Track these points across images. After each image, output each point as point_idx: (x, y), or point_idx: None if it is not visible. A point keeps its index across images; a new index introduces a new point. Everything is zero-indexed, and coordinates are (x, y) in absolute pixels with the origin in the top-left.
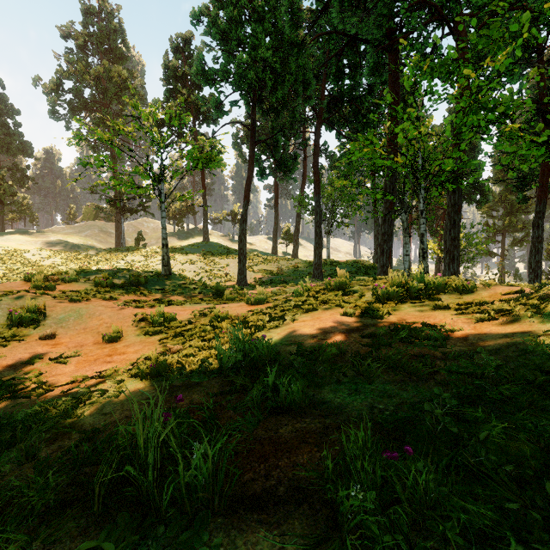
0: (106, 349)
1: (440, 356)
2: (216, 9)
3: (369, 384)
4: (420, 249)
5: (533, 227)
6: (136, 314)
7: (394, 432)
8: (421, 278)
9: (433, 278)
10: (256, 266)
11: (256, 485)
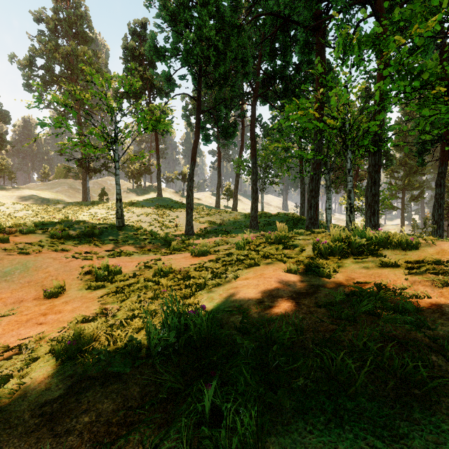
0: (43, 306)
1: (429, 343)
2: None
3: (350, 401)
4: (348, 204)
5: (436, 185)
6: (82, 267)
7: None
8: (362, 232)
9: (374, 233)
10: (202, 218)
11: None
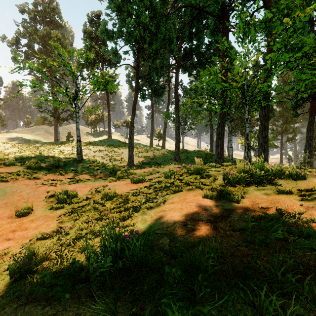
0: (14, 223)
1: None
2: None
3: None
4: (246, 144)
5: (307, 130)
6: (48, 191)
7: None
8: (261, 166)
9: (270, 166)
10: (140, 153)
11: None
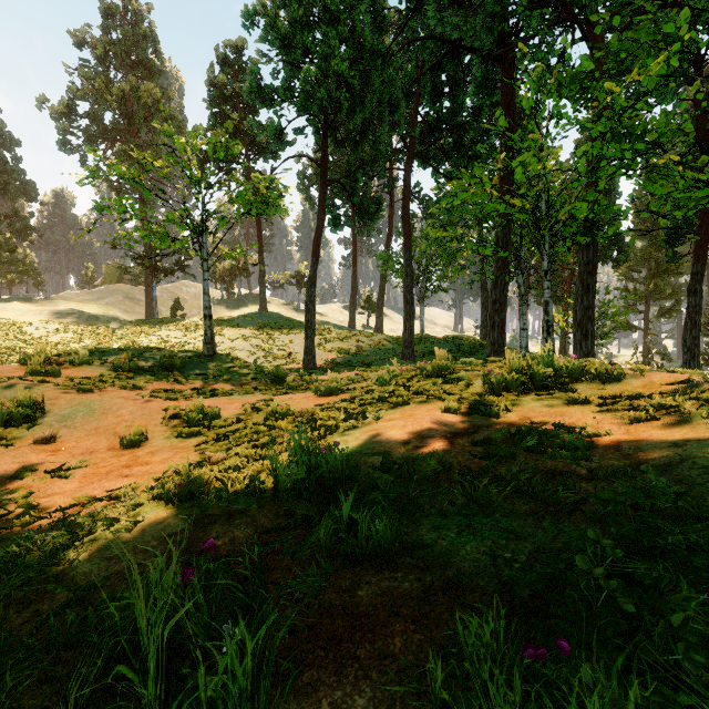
0: (123, 457)
1: (585, 474)
2: (275, 8)
3: (486, 518)
4: (544, 322)
5: (688, 293)
6: (166, 409)
7: (531, 600)
8: (549, 360)
9: (565, 360)
10: (328, 344)
11: (321, 692)
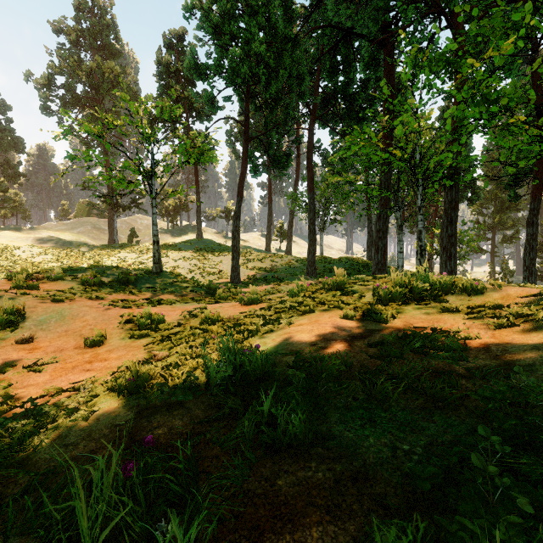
0: (87, 354)
1: (464, 373)
2: (208, 2)
3: (384, 412)
4: (418, 247)
5: (527, 224)
6: (122, 315)
7: (431, 492)
8: (425, 277)
9: (438, 277)
10: (250, 263)
11: None
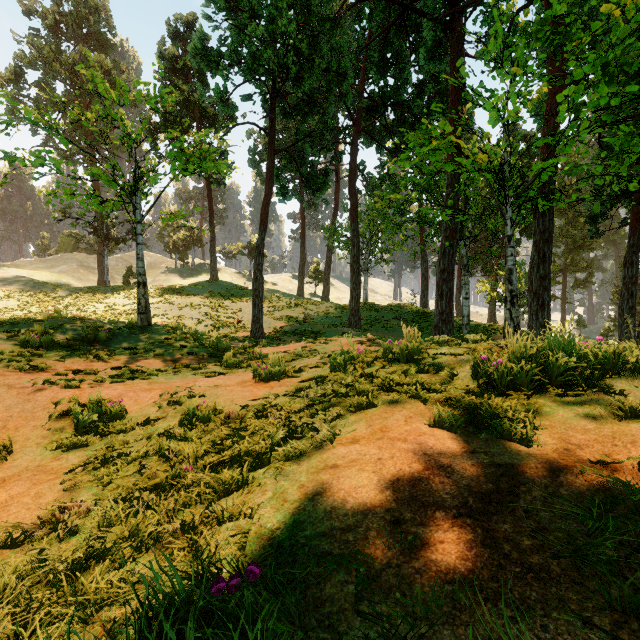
0: None
1: None
2: None
3: None
4: (507, 292)
5: (625, 264)
6: (56, 403)
7: None
8: (565, 344)
9: (589, 345)
10: (277, 312)
11: None
